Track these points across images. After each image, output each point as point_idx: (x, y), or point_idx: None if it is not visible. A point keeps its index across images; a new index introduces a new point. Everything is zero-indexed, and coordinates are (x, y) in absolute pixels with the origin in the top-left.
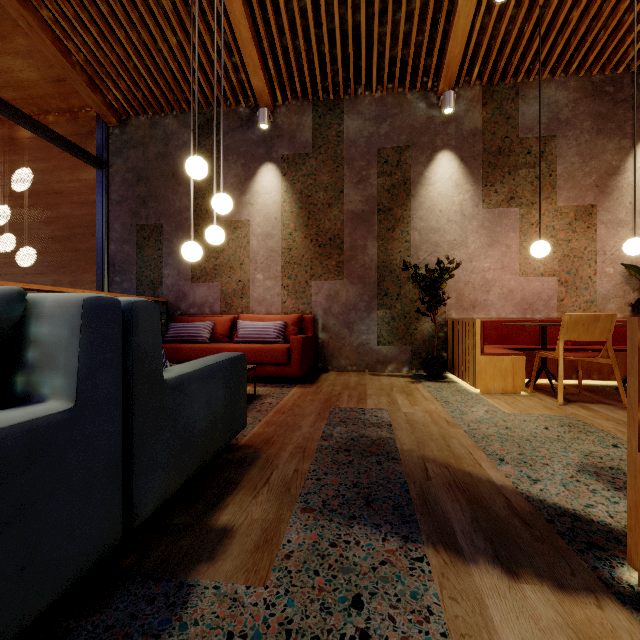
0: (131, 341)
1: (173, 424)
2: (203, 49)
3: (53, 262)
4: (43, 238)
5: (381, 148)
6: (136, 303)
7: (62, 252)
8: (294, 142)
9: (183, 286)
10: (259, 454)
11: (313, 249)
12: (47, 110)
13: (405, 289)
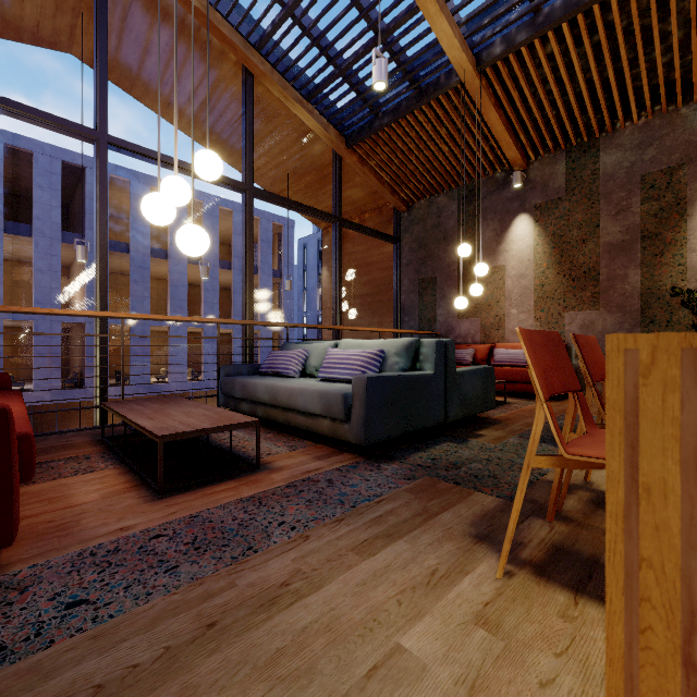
0: (446, 355)
1: (459, 390)
2: (467, 146)
3: (368, 310)
4: (362, 295)
5: (645, 174)
6: (448, 341)
7: (373, 303)
8: (546, 191)
9: (451, 322)
10: (501, 422)
11: (566, 283)
12: (365, 211)
13: (678, 315)
